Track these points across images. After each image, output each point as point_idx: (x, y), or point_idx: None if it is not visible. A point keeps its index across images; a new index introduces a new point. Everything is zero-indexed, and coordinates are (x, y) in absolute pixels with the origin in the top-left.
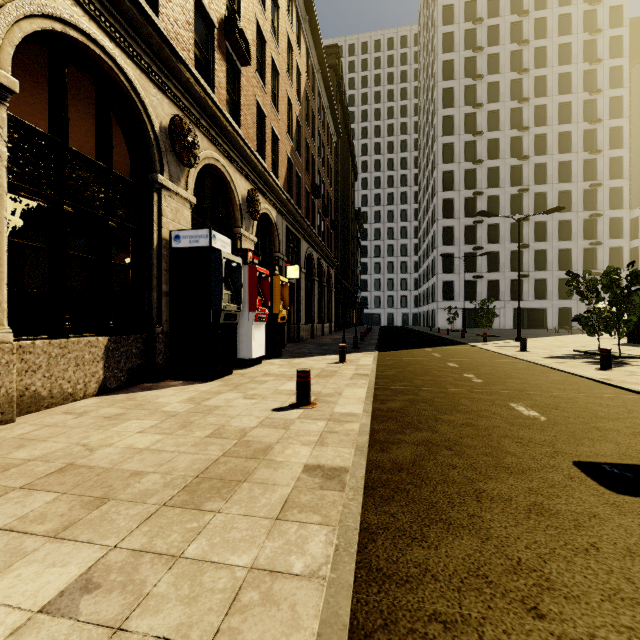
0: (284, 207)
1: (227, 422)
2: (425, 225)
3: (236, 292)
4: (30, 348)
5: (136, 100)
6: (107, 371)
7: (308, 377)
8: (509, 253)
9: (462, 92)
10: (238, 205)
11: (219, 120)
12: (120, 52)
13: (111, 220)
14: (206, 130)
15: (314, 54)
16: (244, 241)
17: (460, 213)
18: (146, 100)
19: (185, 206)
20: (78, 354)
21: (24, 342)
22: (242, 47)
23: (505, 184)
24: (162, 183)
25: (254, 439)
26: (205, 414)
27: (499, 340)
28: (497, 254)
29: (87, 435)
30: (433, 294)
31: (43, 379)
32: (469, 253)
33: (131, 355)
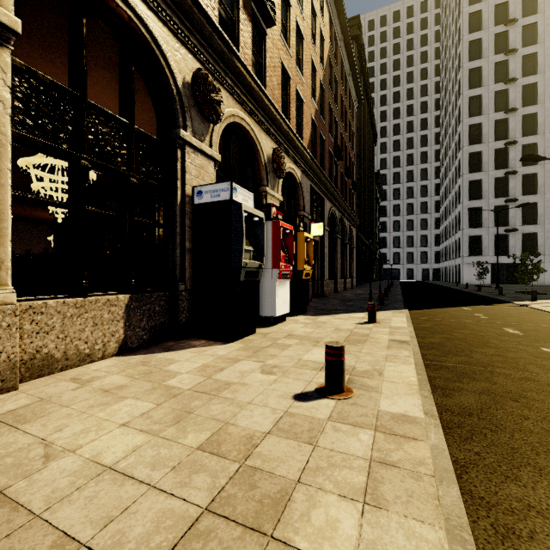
0: (308, 167)
1: (233, 417)
2: (447, 181)
3: (258, 248)
4: (42, 308)
5: (157, 53)
6: (128, 330)
7: (341, 355)
8: (549, 203)
9: (491, 41)
10: (263, 164)
11: (244, 77)
12: (140, 2)
13: (133, 176)
14: (231, 88)
15: (337, 23)
16: (269, 199)
17: (489, 166)
18: (168, 53)
19: (209, 163)
20: (96, 313)
21: (35, 302)
22: (267, 6)
23: (544, 130)
24: (185, 139)
25: (263, 465)
26: (210, 397)
27: (549, 298)
28: (534, 205)
29: (65, 423)
30: (457, 249)
31: (57, 340)
32: (500, 206)
33: (154, 313)
